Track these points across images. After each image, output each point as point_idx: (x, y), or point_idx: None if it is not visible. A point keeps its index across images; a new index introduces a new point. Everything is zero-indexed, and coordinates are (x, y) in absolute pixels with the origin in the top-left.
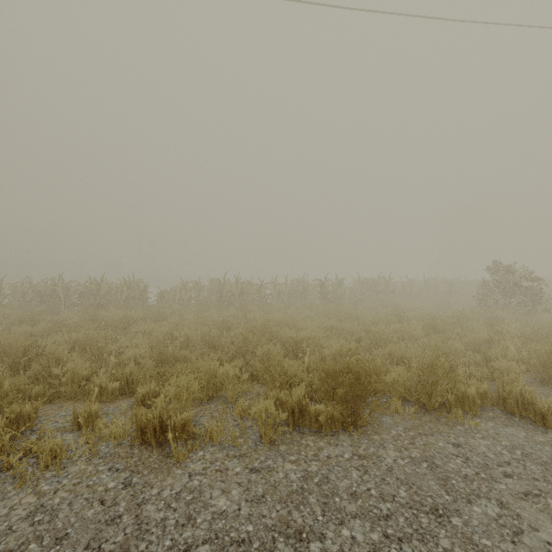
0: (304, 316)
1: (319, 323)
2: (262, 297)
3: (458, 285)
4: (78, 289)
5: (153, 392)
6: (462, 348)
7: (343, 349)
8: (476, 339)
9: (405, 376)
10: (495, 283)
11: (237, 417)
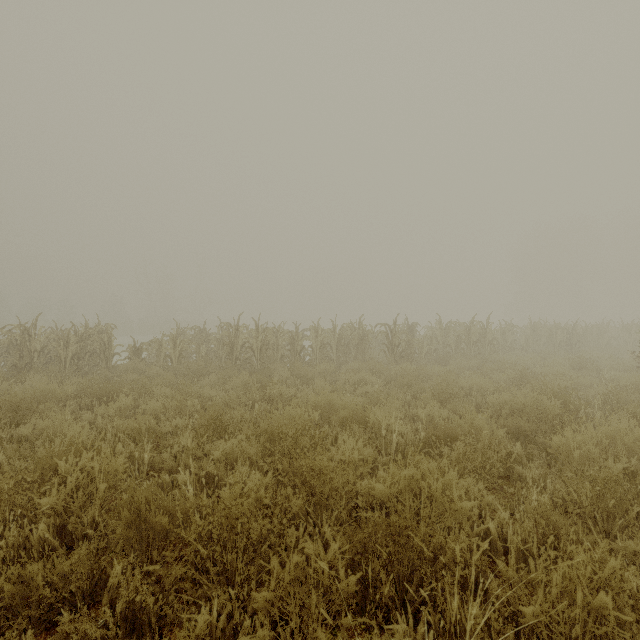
0: (371, 393)
1: (401, 405)
2: (297, 353)
3: (577, 332)
4: None
5: None
6: None
7: (599, 603)
8: None
9: None
10: None
11: None
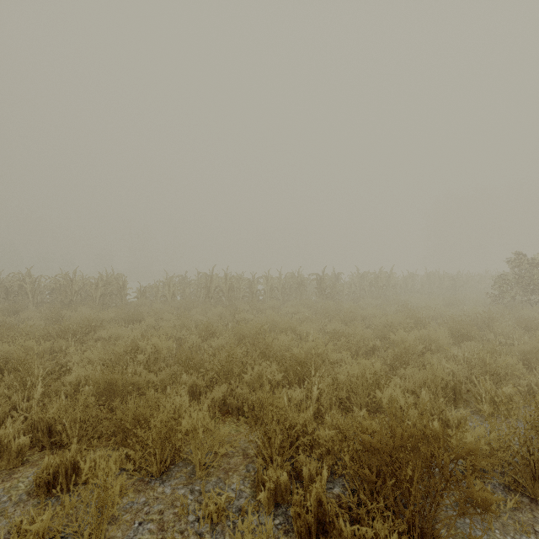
0: (302, 317)
1: (320, 324)
2: (254, 294)
3: (461, 279)
4: (48, 284)
5: (71, 465)
6: (521, 367)
7: (366, 374)
8: (524, 350)
9: (496, 443)
10: (514, 278)
11: (205, 526)
